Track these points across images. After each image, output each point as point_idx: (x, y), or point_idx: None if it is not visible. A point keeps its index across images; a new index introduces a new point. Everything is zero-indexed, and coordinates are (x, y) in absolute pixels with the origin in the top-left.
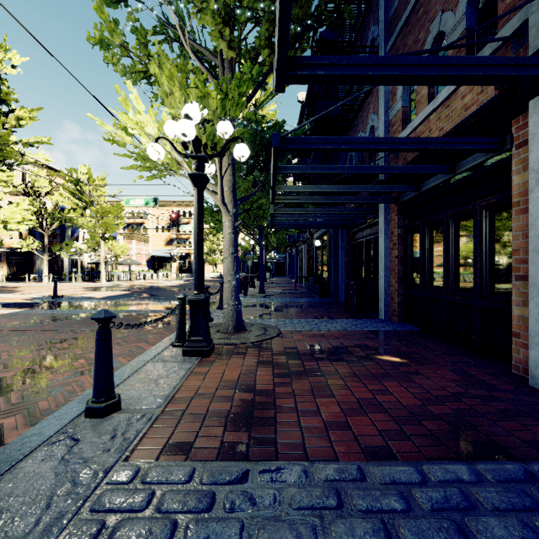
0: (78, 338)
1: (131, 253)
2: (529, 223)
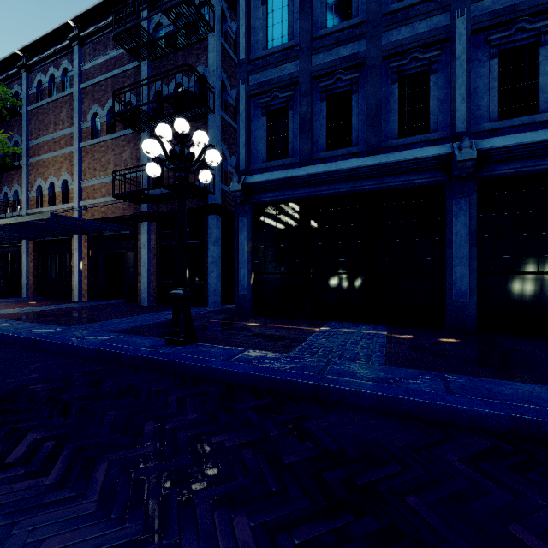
0: None
1: None
2: (74, 260)
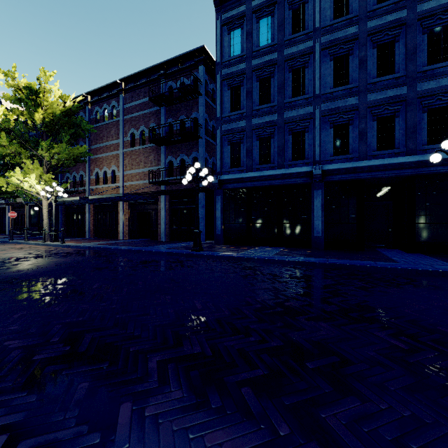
0: None
1: None
2: (120, 216)
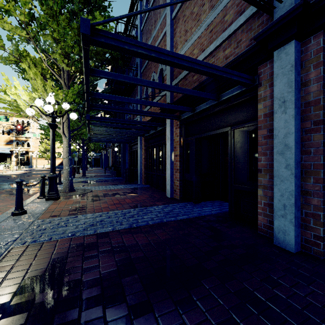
0: None
1: None
2: (166, 150)
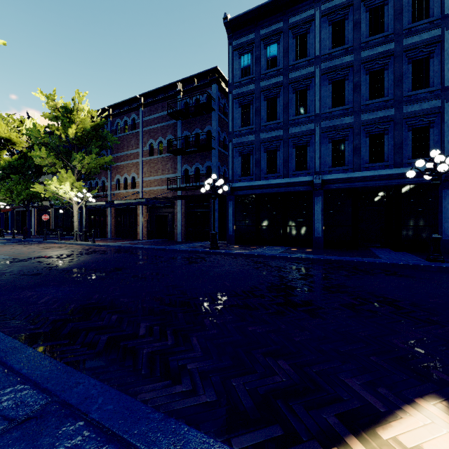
0: (26, 246)
1: None
2: (139, 218)
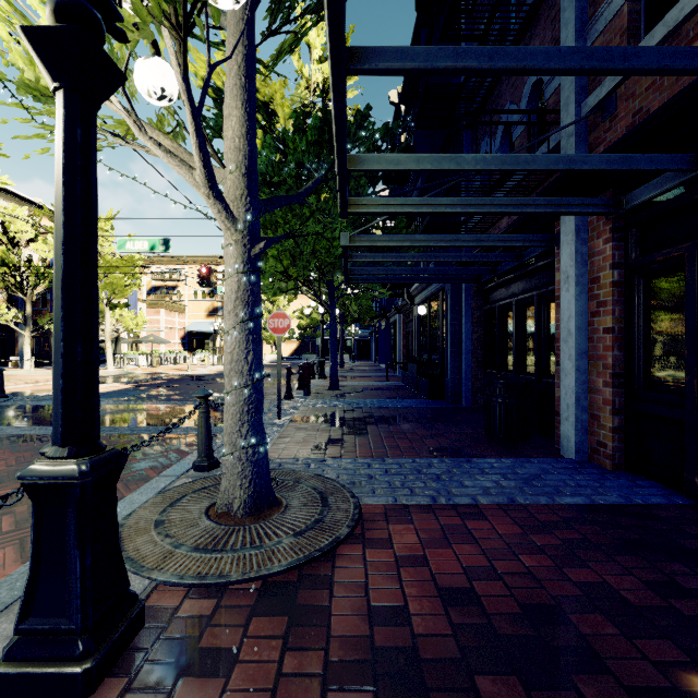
0: None
1: (159, 328)
2: None
